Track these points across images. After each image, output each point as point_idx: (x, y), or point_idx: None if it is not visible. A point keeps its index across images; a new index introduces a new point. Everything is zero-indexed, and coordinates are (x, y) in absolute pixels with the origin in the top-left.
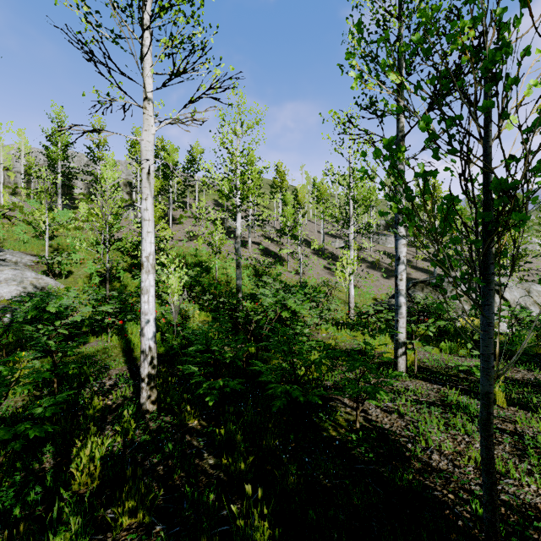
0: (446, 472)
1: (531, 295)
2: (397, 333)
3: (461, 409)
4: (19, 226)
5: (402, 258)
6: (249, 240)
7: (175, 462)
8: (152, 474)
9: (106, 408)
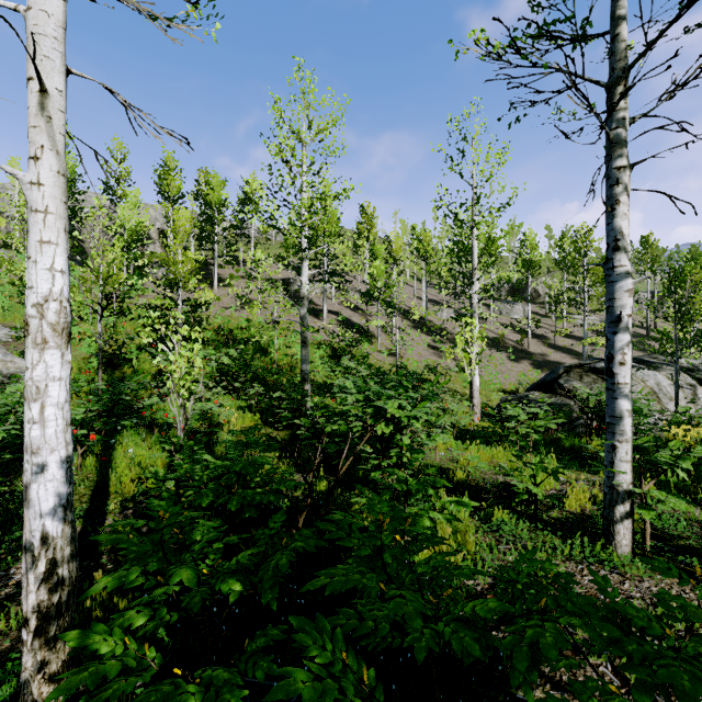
0: None
1: None
2: (613, 472)
3: None
4: (0, 288)
5: (625, 318)
6: (324, 308)
7: None
8: None
9: None
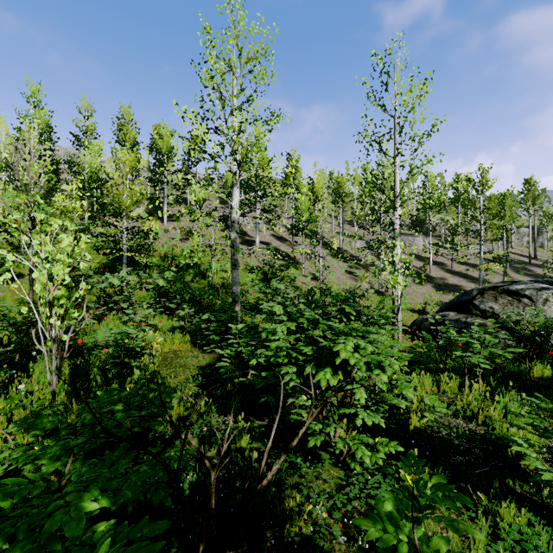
0: None
1: None
2: None
3: None
4: None
5: None
6: (257, 239)
7: None
8: None
9: None
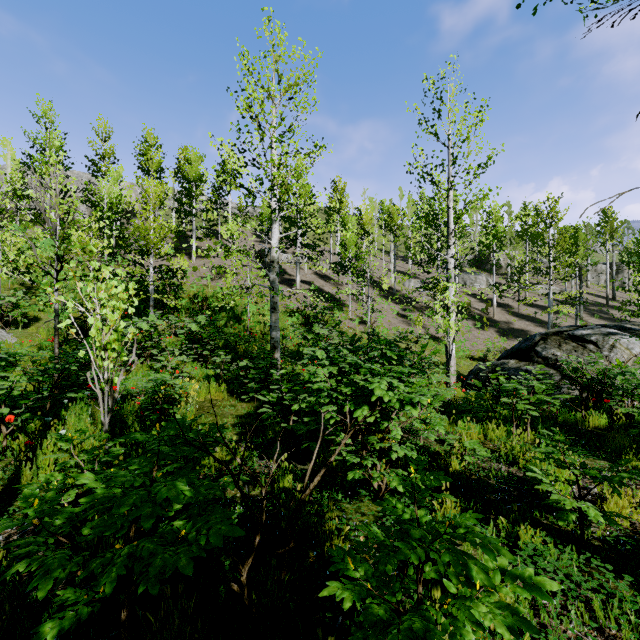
0: None
1: None
2: None
3: None
4: None
5: None
6: (297, 278)
7: None
8: None
9: None
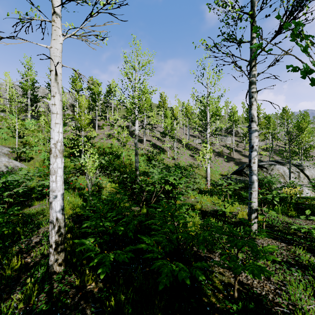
0: None
1: None
2: (251, 202)
3: None
4: (3, 130)
5: (255, 146)
6: (144, 139)
7: None
8: None
9: (22, 268)
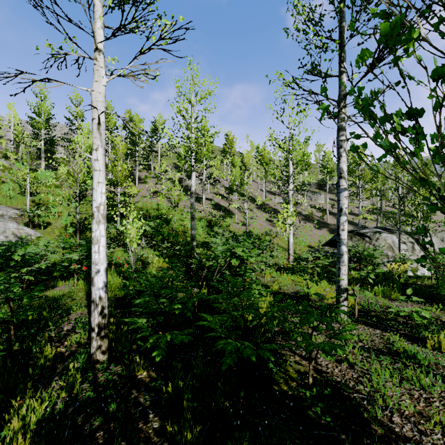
0: (413, 440)
1: (444, 243)
2: (339, 280)
3: (410, 358)
4: (7, 185)
5: (344, 209)
6: (203, 196)
7: (117, 426)
8: (90, 443)
9: (57, 357)
